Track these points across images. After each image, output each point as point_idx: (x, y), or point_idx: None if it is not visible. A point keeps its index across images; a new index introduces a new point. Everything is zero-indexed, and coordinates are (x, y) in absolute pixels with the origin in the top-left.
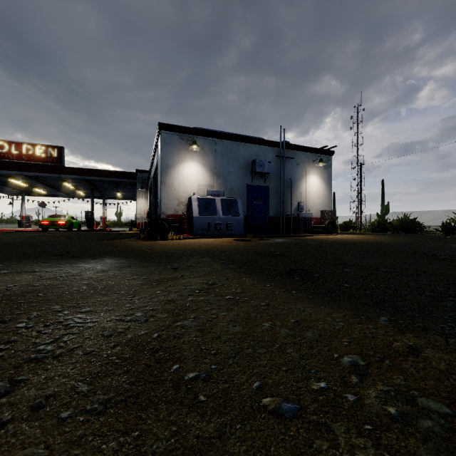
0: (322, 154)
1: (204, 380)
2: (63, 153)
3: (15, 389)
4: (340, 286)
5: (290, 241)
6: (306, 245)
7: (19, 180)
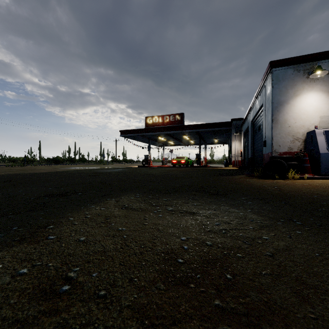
0: None
1: None
2: (183, 117)
3: None
4: None
5: None
6: None
7: (162, 137)
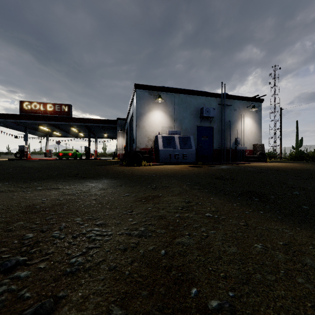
0: (254, 102)
1: (229, 311)
2: (71, 109)
3: (58, 307)
4: (300, 207)
5: (232, 168)
6: (246, 171)
7: (45, 127)
